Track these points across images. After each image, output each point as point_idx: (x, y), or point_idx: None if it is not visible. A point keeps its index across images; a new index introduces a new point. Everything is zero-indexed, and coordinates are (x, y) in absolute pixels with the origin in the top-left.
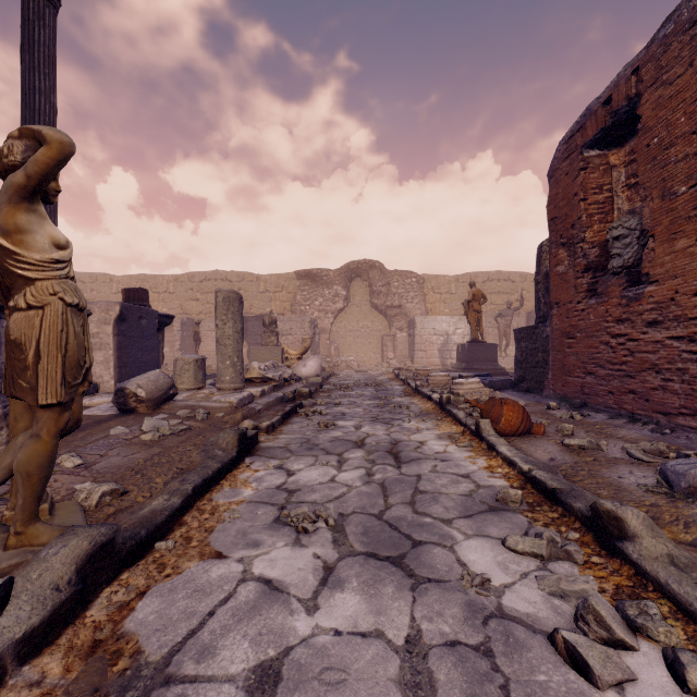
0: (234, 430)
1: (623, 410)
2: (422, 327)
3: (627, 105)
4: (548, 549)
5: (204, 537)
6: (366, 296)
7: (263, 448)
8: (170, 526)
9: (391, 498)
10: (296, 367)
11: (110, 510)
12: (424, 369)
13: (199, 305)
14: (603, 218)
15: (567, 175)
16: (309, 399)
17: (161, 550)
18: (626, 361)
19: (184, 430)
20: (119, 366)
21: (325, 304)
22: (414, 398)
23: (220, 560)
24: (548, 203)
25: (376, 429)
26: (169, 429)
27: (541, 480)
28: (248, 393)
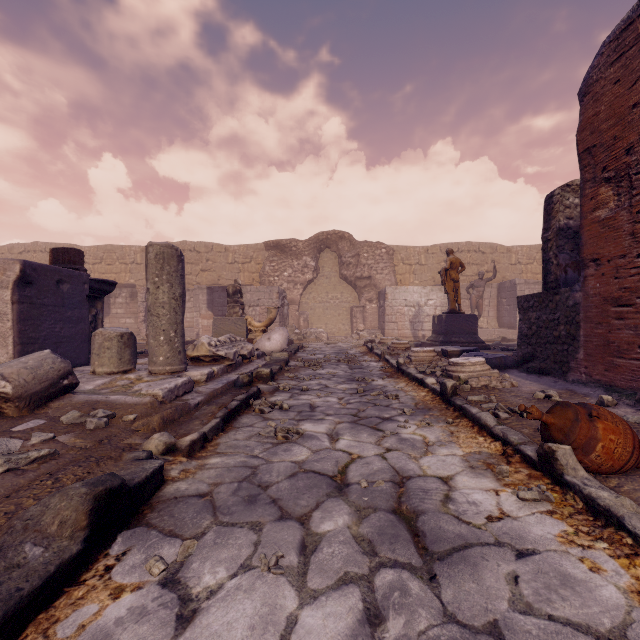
0: (88, 487)
1: None
2: (392, 298)
3: None
4: None
5: None
6: (335, 268)
7: (165, 499)
8: None
9: None
10: (260, 341)
11: None
12: (400, 343)
13: None
14: None
15: (618, 83)
16: (270, 382)
17: None
18: None
19: (42, 458)
20: (21, 342)
21: (294, 275)
22: (399, 380)
23: None
24: (579, 129)
25: (361, 442)
26: (3, 462)
27: None
28: (185, 380)
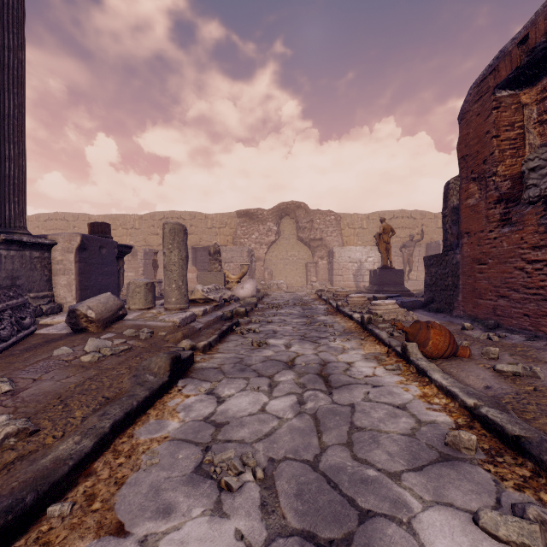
0: (167, 354)
1: (540, 332)
2: (339, 256)
3: (546, 41)
4: (542, 538)
5: (111, 494)
6: (293, 231)
7: (197, 369)
8: (73, 479)
9: (325, 435)
10: (235, 289)
11: (11, 456)
12: (342, 291)
13: (159, 238)
14: (515, 153)
15: (479, 116)
16: (245, 317)
17: (53, 518)
18: (544, 285)
19: (125, 350)
20: (80, 289)
21: (260, 237)
22: (336, 316)
23: (119, 539)
24: (458, 143)
25: (304, 348)
26: (110, 350)
27: (496, 422)
28: (191, 313)
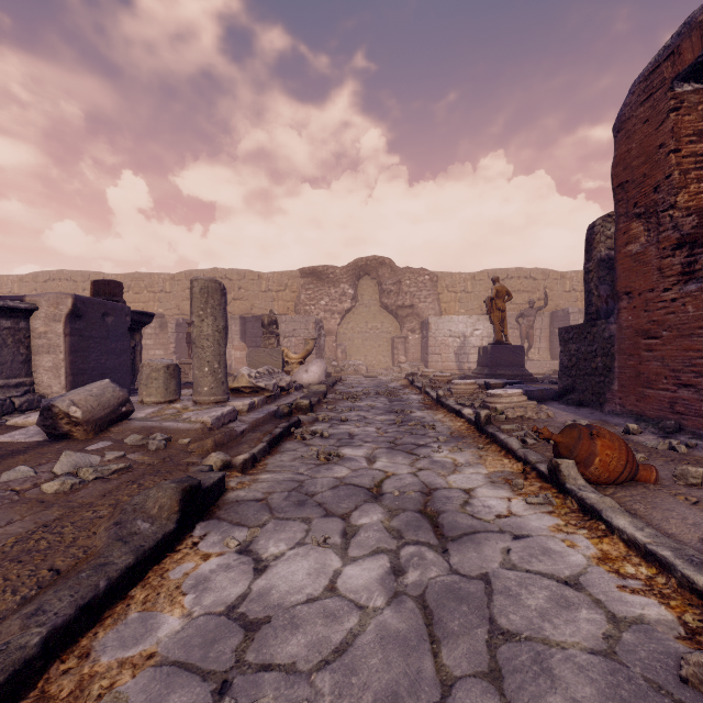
0: (176, 483)
1: None
2: (436, 328)
3: None
4: None
5: None
6: (375, 296)
7: (229, 502)
8: None
9: (446, 649)
10: (297, 373)
11: None
12: (443, 375)
13: None
14: None
15: (647, 123)
16: (309, 413)
17: None
18: None
19: (120, 470)
20: (72, 373)
21: (331, 304)
22: (437, 412)
23: None
24: (613, 164)
25: (396, 464)
26: (93, 471)
27: None
28: (230, 409)
